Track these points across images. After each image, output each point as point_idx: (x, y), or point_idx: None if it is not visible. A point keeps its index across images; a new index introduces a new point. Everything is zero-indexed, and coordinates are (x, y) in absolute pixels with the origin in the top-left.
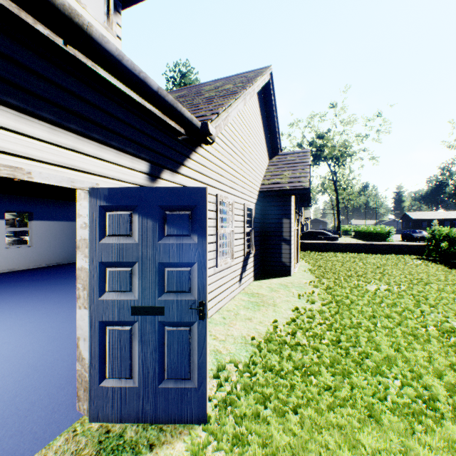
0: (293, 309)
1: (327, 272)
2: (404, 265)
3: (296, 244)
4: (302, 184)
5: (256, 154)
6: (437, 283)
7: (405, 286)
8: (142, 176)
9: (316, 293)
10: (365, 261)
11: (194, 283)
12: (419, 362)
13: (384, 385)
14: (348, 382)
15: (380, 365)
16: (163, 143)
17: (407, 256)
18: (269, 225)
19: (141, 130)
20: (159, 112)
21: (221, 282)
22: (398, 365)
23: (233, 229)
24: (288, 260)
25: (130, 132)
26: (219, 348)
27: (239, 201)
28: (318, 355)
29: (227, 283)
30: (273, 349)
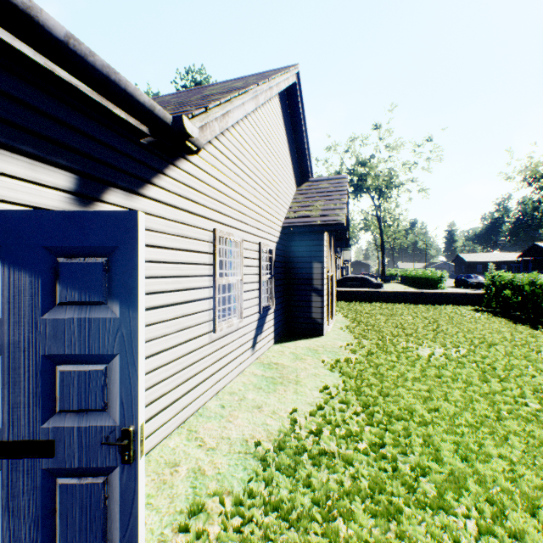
0: (321, 389)
1: (369, 330)
2: (461, 319)
3: (331, 294)
4: (337, 218)
5: (279, 179)
6: (504, 345)
7: (464, 348)
8: (59, 195)
9: (354, 362)
10: (415, 314)
11: (114, 393)
12: (499, 481)
13: (452, 534)
14: (396, 531)
15: (443, 491)
16: (108, 145)
17: (464, 306)
18: (296, 271)
19: (56, 118)
20: (92, 91)
21: (222, 353)
22: (470, 491)
23: (242, 277)
24: (320, 316)
25: (26, 116)
26: (202, 465)
27: (251, 239)
28: (352, 473)
29: (233, 352)
30: (286, 464)
